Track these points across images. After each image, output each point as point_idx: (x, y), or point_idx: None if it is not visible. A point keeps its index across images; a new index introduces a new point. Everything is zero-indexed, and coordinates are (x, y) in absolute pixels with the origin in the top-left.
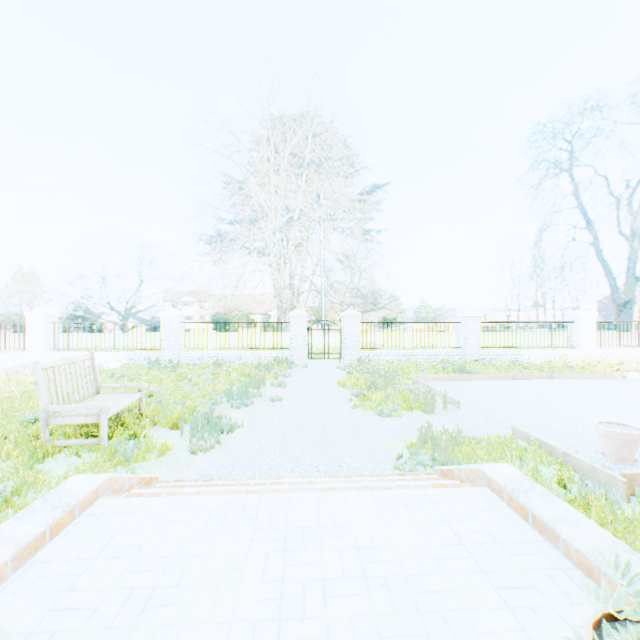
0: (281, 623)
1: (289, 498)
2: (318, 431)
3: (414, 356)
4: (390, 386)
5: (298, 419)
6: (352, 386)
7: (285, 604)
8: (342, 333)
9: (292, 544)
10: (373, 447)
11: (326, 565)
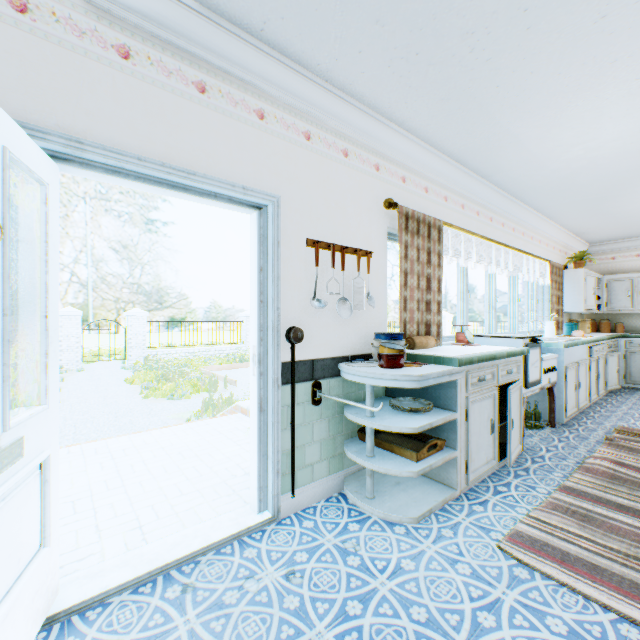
0: (123, 476)
1: (108, 441)
2: (112, 418)
3: (203, 352)
4: (181, 377)
5: (87, 413)
6: (142, 382)
7: (122, 472)
8: (127, 333)
9: (118, 456)
10: (167, 420)
11: (144, 456)
